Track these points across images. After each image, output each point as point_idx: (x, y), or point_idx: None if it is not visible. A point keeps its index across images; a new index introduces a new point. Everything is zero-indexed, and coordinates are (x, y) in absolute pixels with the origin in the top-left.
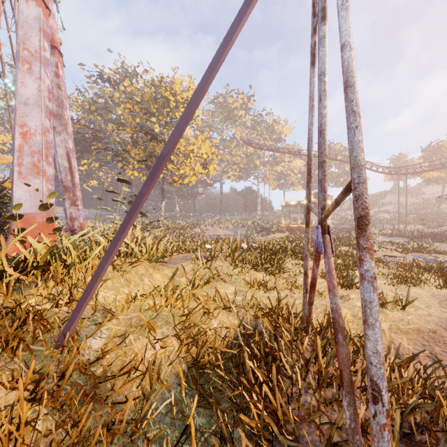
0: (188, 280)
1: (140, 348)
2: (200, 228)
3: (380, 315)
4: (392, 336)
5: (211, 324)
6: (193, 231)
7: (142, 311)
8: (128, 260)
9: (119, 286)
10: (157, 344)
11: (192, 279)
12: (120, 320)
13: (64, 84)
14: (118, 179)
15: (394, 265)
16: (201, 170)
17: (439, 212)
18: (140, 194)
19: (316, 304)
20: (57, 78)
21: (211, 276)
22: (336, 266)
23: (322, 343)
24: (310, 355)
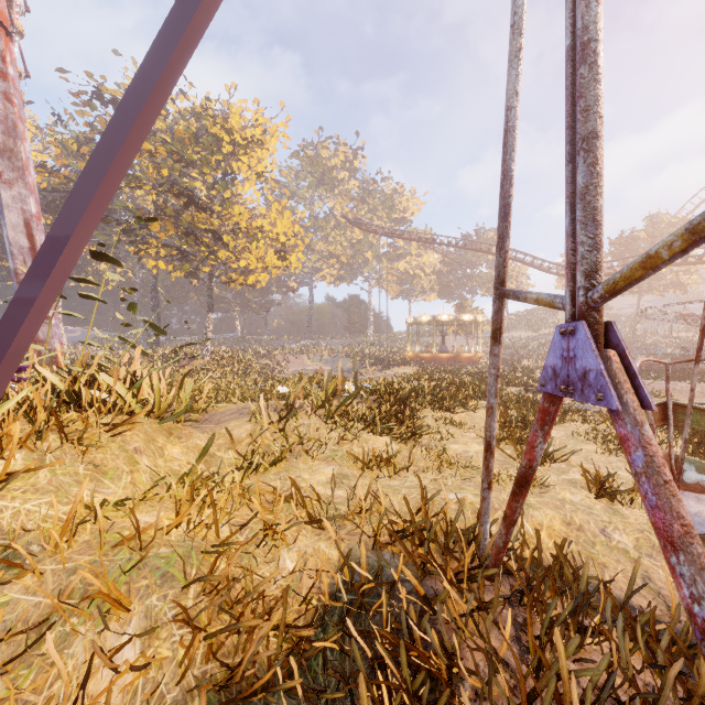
0: (239, 456)
1: (81, 659)
2: (276, 360)
3: (614, 518)
4: (645, 563)
5: (276, 571)
6: (263, 364)
7: (108, 549)
8: (106, 421)
9: (69, 482)
10: (128, 647)
11: (249, 454)
12: (45, 577)
13: (19, 94)
14: (92, 252)
15: (599, 416)
16: (276, 261)
17: (634, 335)
18: (53, 238)
19: (493, 501)
20: (4, 81)
21: (286, 447)
22: (508, 421)
23: (568, 651)
24: (537, 685)
